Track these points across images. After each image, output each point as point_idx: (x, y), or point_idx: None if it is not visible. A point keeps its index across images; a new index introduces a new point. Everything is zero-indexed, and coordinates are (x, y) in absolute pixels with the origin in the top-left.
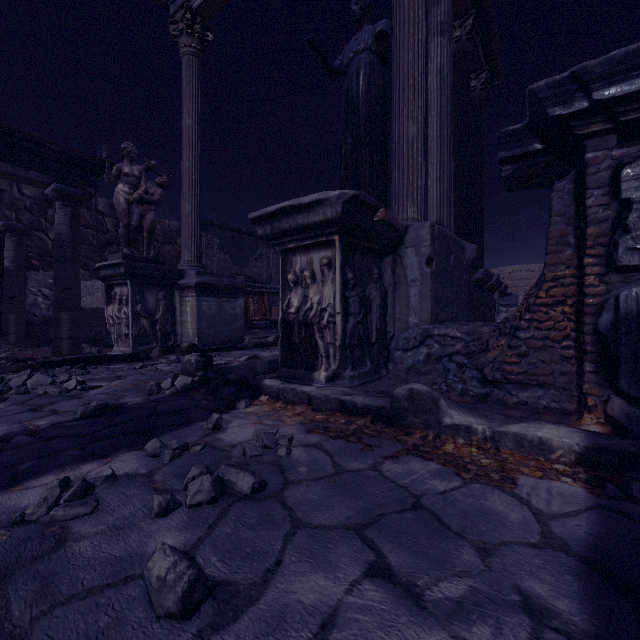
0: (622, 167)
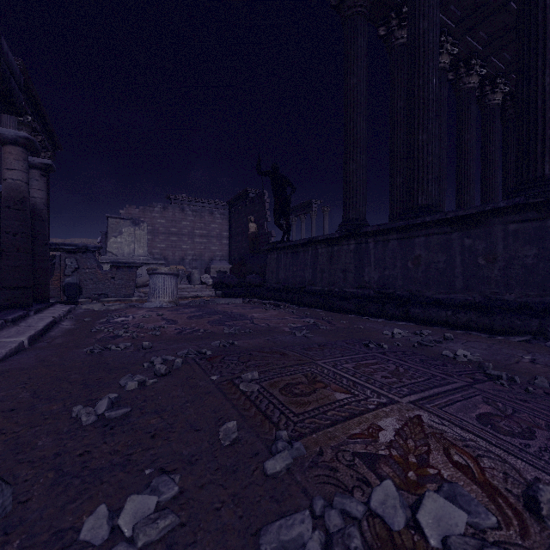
0: (66, 258)
